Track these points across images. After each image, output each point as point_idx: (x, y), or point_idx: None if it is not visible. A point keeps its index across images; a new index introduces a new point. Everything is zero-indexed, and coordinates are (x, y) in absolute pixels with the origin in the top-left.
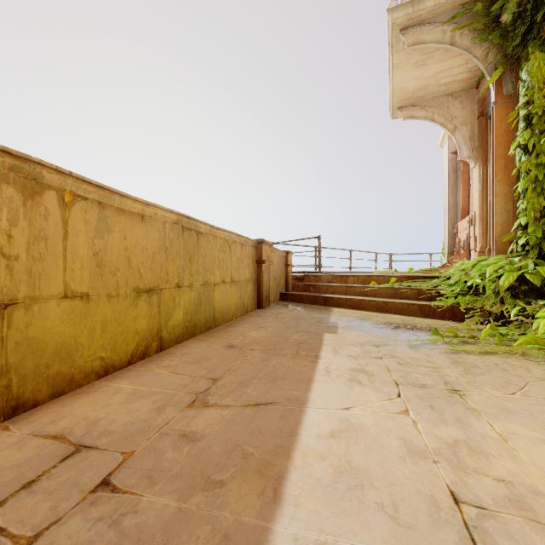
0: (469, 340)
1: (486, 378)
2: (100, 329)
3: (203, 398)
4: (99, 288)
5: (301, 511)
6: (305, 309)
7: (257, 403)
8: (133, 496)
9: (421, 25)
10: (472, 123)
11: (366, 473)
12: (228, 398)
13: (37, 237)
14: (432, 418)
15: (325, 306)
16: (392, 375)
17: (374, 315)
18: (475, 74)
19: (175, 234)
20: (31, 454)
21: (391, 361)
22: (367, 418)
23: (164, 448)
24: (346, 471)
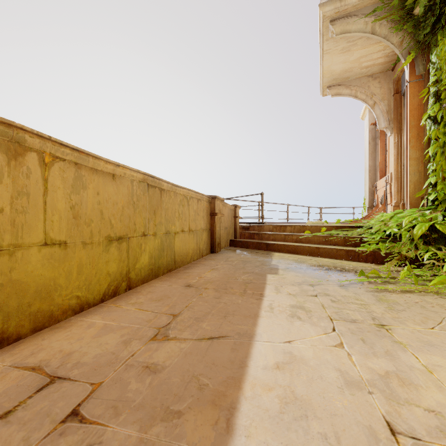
0: (390, 280)
1: (408, 314)
2: (77, 271)
3: (164, 332)
4: (75, 236)
5: (252, 442)
6: (250, 253)
7: (211, 336)
8: (99, 426)
9: (347, 17)
10: (388, 100)
11: (309, 404)
12: (186, 332)
13: (19, 192)
14: (364, 351)
15: (267, 251)
16: (326, 311)
17: (308, 259)
18: (391, 58)
19: (142, 191)
20: (11, 385)
21: (325, 299)
22: (307, 351)
23: (129, 379)
24: (291, 401)
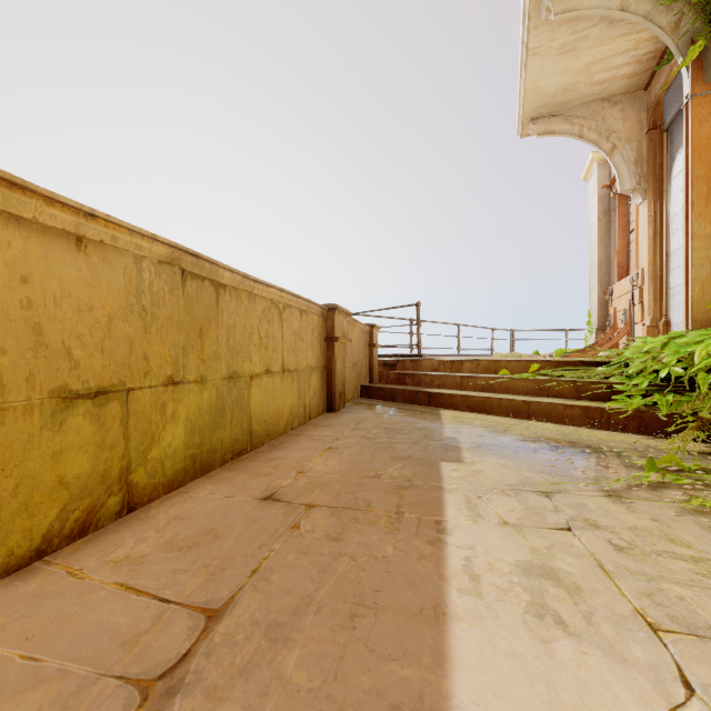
0: (706, 478)
1: None
2: None
3: (157, 705)
4: None
5: None
6: (400, 412)
7: None
8: None
9: None
10: (638, 140)
11: None
12: (228, 704)
13: None
14: None
15: (431, 408)
16: (620, 588)
17: (511, 423)
18: (646, 66)
19: (166, 284)
20: None
21: (594, 539)
22: None
23: None
24: None
